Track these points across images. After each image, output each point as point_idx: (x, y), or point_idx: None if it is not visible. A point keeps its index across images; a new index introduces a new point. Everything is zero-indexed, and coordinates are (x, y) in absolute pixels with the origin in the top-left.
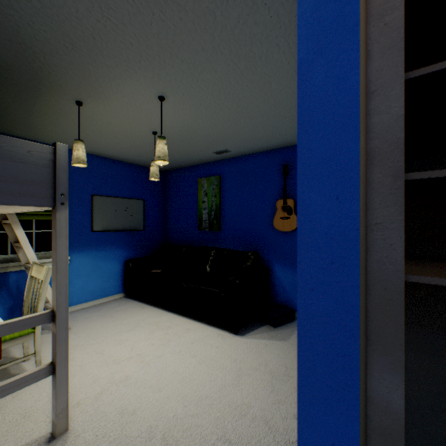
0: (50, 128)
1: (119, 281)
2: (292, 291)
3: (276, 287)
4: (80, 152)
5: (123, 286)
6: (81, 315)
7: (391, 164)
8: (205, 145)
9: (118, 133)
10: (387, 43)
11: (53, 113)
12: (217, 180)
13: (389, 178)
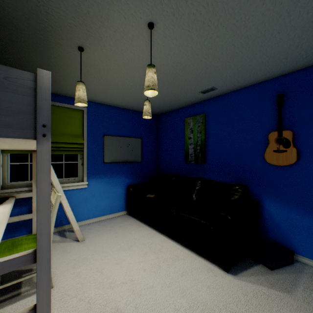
0: (69, 82)
1: (123, 202)
2: (288, 230)
3: (267, 222)
4: (80, 93)
5: (126, 206)
6: (94, 227)
7: None
8: (192, 85)
9: (117, 80)
10: None
11: (66, 65)
12: (202, 118)
13: None
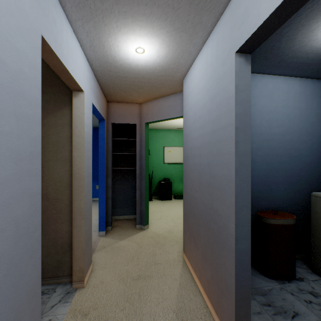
0: None
1: None
2: None
3: None
4: None
5: None
6: None
7: (110, 153)
8: None
9: None
10: (110, 137)
11: None
12: None
13: (110, 154)
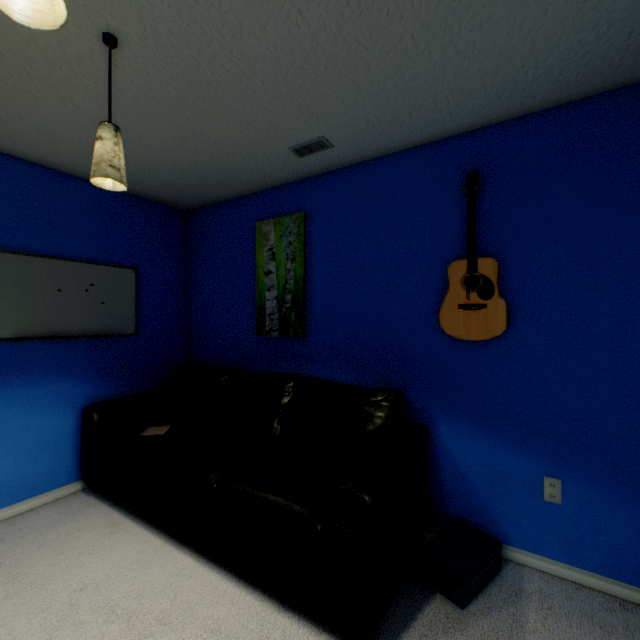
0: None
1: (69, 456)
2: (487, 489)
3: (443, 475)
4: None
5: (81, 465)
6: None
7: None
8: (268, 119)
9: None
10: None
11: None
12: (299, 224)
13: None
